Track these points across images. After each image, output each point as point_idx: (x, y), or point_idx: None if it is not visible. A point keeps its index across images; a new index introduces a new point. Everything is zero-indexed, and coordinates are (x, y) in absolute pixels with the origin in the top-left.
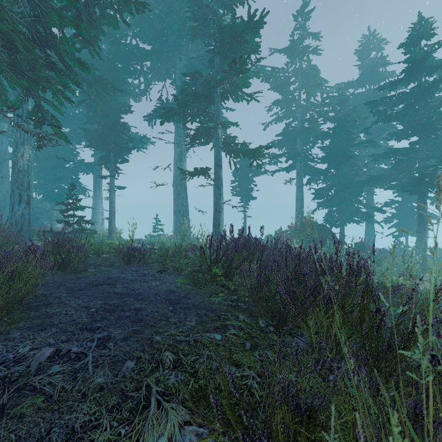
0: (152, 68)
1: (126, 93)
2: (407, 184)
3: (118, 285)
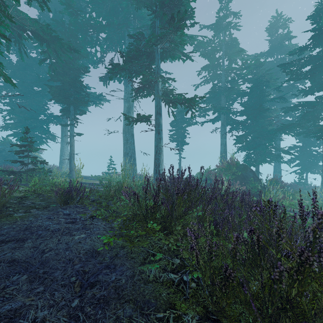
0: (105, 37)
1: (83, 57)
2: (318, 130)
3: (27, 243)
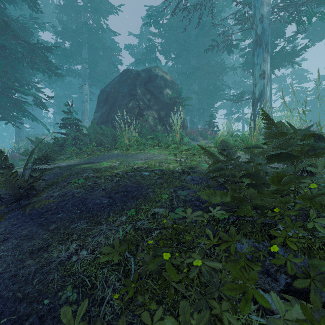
0: None
1: None
2: None
3: None
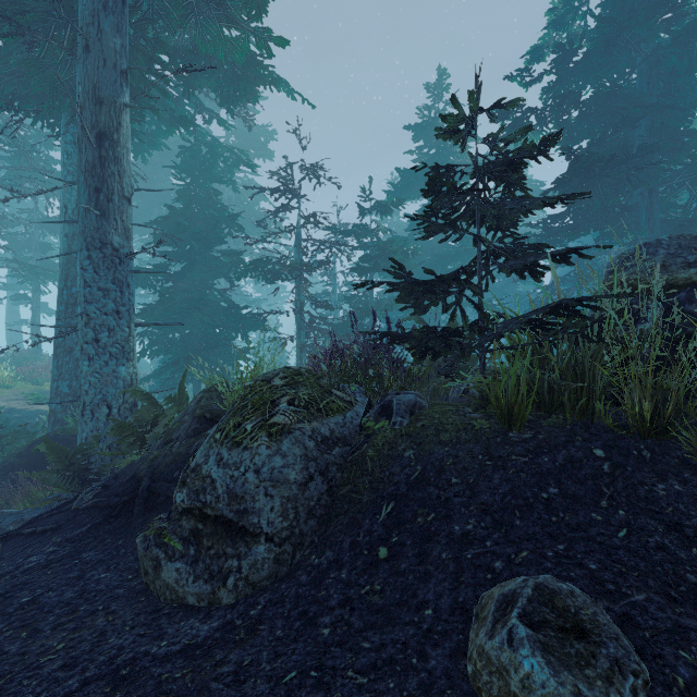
0: None
1: None
2: None
3: None
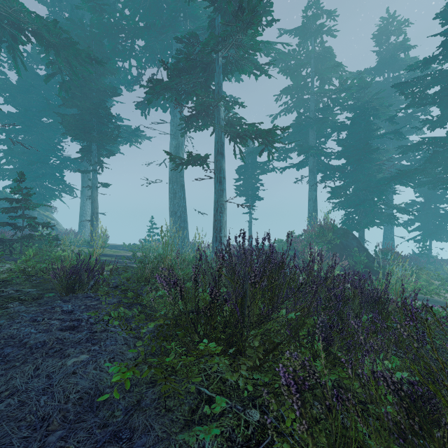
0: (143, 46)
1: (111, 73)
2: None
3: None
